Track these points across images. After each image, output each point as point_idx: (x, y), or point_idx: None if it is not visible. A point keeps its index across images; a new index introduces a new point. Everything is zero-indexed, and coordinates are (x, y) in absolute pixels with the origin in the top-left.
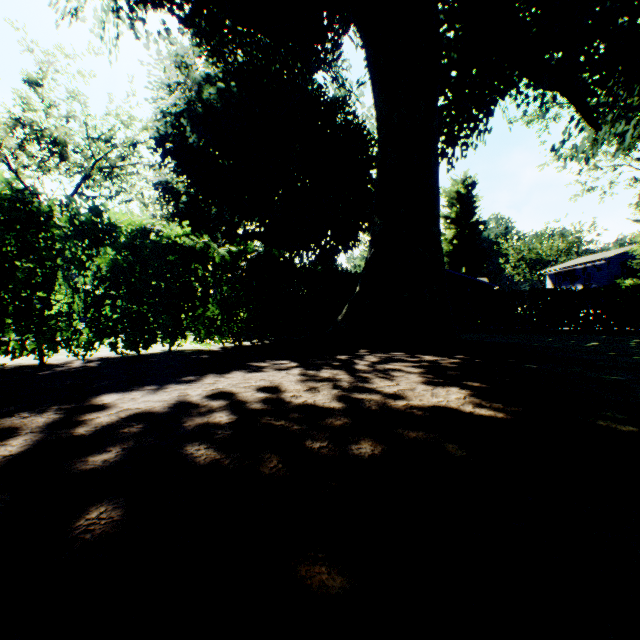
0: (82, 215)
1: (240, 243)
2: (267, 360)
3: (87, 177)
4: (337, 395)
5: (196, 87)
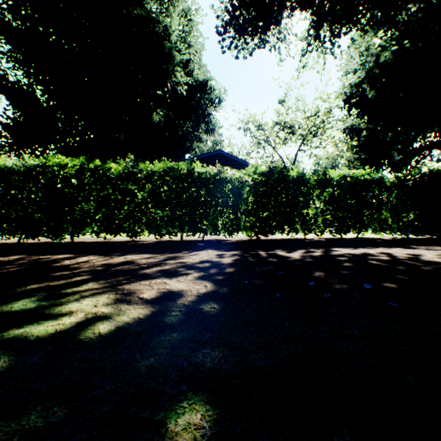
0: (318, 176)
1: (415, 155)
2: (423, 245)
3: (304, 140)
4: None
5: (373, 58)
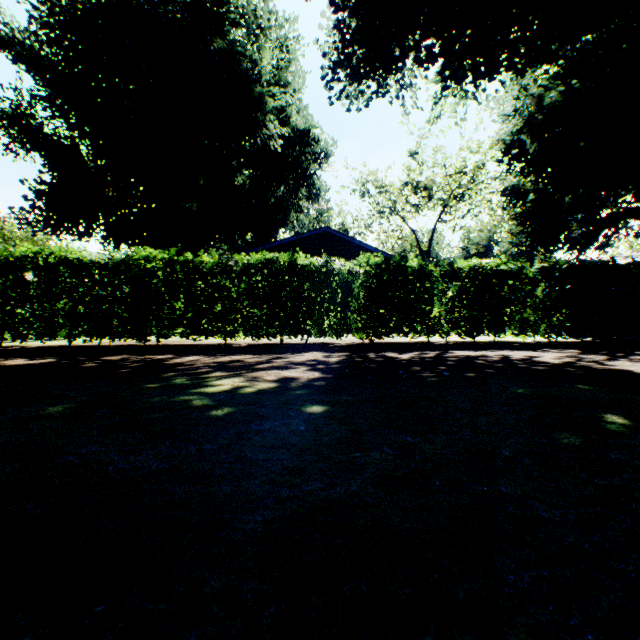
0: (444, 267)
1: (604, 228)
2: (559, 349)
3: (445, 207)
4: (566, 361)
5: (534, 101)
